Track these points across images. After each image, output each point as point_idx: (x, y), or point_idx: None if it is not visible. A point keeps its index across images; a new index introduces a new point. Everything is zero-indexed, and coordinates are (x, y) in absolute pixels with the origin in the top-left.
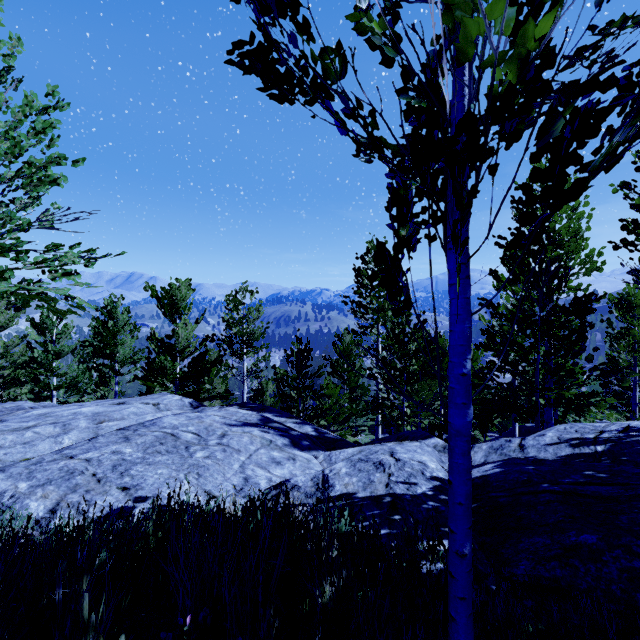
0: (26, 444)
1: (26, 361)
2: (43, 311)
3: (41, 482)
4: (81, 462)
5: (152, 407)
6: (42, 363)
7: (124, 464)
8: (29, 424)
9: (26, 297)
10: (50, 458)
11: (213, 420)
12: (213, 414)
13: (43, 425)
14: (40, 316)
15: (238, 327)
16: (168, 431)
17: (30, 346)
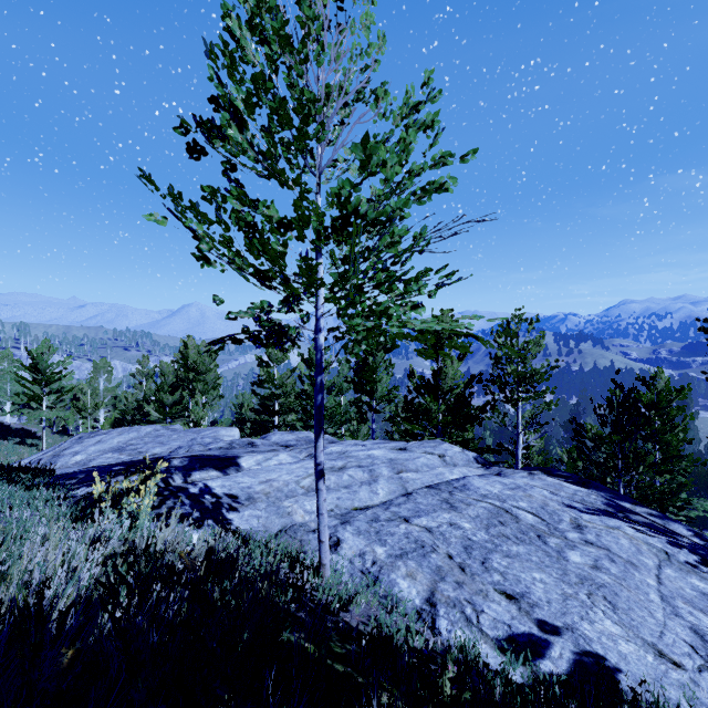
0: (348, 489)
1: (298, 392)
2: (310, 347)
3: (396, 551)
4: (423, 531)
5: (438, 459)
6: (310, 395)
7: (475, 547)
8: (338, 464)
9: (399, 336)
10: (383, 515)
11: (543, 495)
12: (527, 483)
13: (351, 467)
14: (308, 352)
15: (513, 366)
16: (496, 504)
17: (300, 379)
